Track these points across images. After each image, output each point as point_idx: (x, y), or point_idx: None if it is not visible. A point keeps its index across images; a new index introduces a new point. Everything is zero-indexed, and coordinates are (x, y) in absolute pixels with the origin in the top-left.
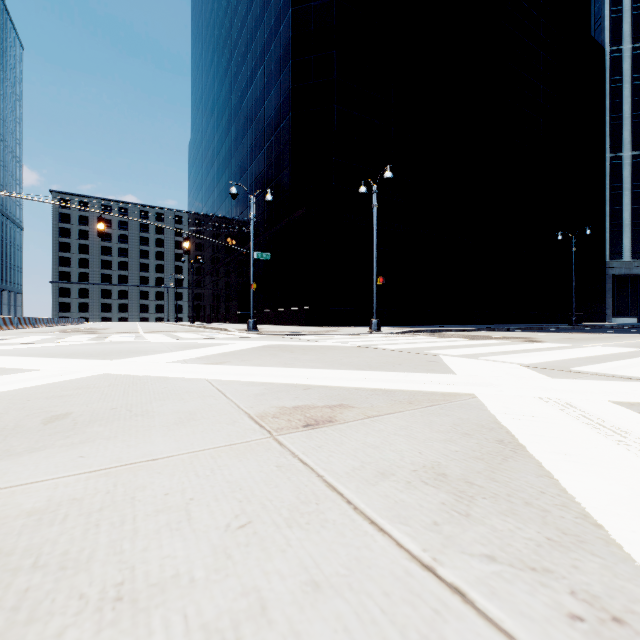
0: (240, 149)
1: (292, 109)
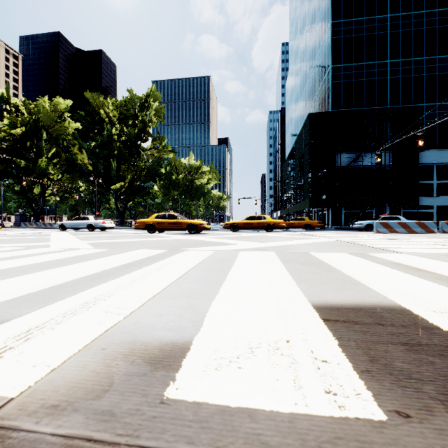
0: None
1: None
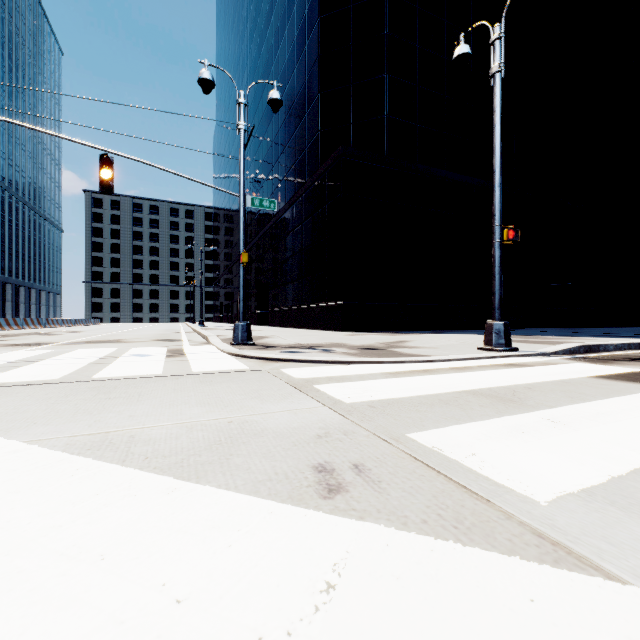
0: (259, 108)
1: (321, 11)
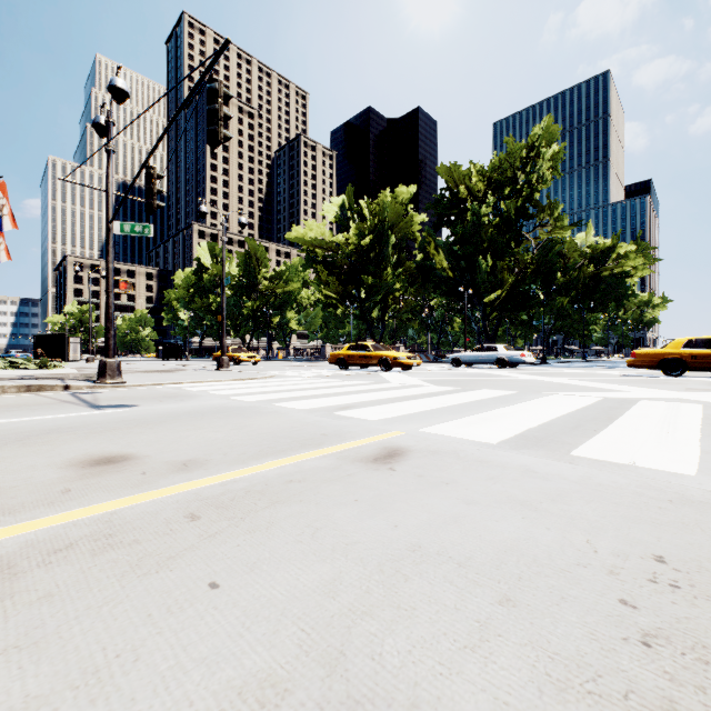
0: None
1: None
